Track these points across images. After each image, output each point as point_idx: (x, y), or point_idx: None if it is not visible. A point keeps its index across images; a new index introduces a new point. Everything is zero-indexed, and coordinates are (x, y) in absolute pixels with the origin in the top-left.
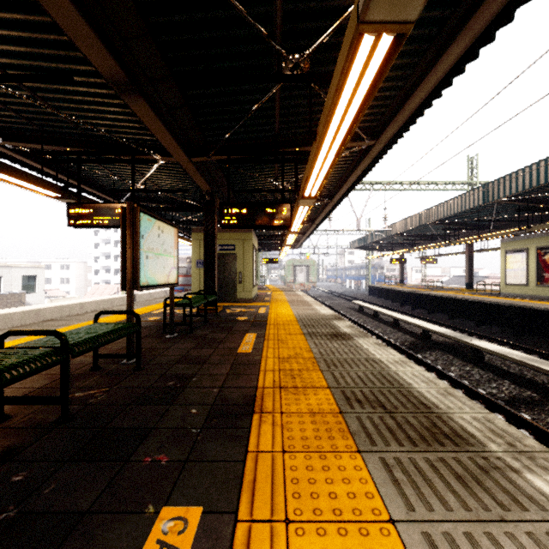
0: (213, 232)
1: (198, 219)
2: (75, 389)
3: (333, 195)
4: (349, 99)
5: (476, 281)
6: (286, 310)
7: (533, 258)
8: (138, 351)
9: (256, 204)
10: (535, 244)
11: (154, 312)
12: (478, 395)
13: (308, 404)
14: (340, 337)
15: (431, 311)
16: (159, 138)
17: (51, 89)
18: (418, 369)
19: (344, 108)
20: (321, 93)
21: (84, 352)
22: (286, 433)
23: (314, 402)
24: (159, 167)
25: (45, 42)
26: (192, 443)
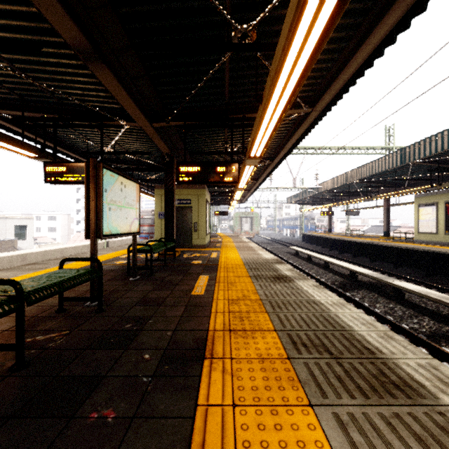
0: (172, 189)
1: (161, 178)
2: (38, 332)
3: (274, 157)
4: (294, 60)
5: (391, 230)
6: (235, 255)
7: (442, 211)
8: (100, 294)
9: (209, 163)
10: (444, 198)
11: (122, 257)
12: (402, 329)
13: (256, 348)
14: (283, 279)
15: (356, 255)
16: (123, 105)
17: (26, 60)
18: (355, 311)
19: (289, 70)
20: (266, 63)
21: (41, 300)
22: (236, 382)
23: (262, 346)
24: (125, 133)
25: (16, 14)
26: (142, 395)
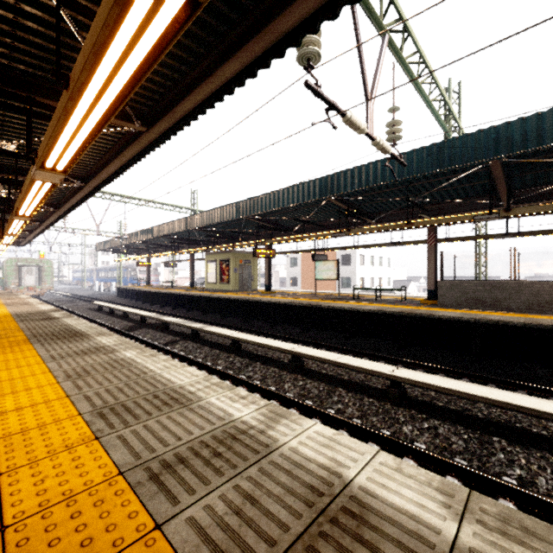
0: None
1: None
2: None
3: (61, 205)
4: (40, 187)
5: None
6: (1, 310)
7: (218, 266)
8: None
9: None
10: (219, 257)
11: None
12: (150, 344)
13: (8, 340)
14: (50, 319)
15: (163, 305)
16: None
17: None
18: (90, 324)
19: (38, 189)
20: None
21: None
22: None
23: (13, 339)
24: None
25: None
26: None
